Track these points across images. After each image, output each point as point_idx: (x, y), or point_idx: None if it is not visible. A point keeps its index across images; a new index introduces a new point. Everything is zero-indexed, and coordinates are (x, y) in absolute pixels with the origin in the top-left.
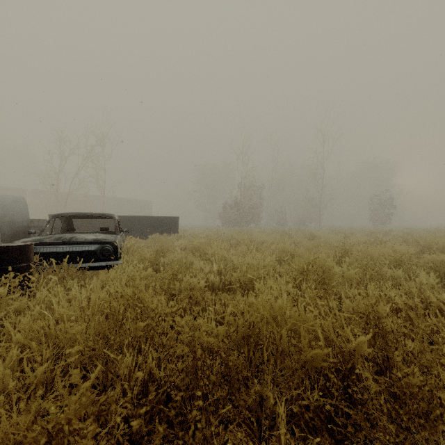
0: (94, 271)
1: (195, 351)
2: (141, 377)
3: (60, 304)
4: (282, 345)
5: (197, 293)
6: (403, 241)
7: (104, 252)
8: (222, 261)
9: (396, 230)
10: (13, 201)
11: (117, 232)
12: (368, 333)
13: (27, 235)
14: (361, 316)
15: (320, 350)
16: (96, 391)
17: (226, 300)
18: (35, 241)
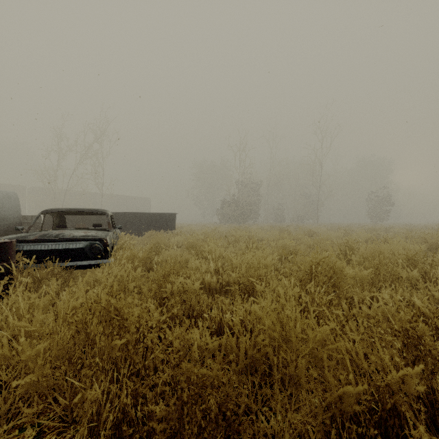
0: (83, 270)
1: (181, 387)
2: (112, 417)
3: (31, 311)
4: (299, 379)
5: (191, 296)
6: (407, 238)
7: (93, 249)
8: (219, 259)
9: (395, 227)
10: (4, 197)
11: (110, 229)
12: (407, 357)
13: (19, 232)
14: (397, 334)
15: (351, 388)
16: (62, 424)
17: (223, 306)
18: (18, 238)
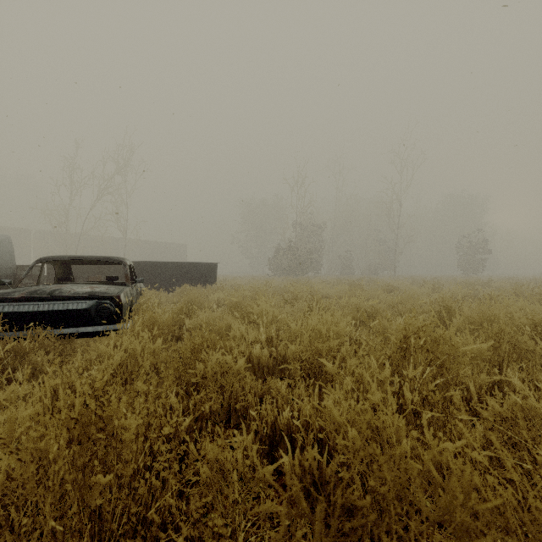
0: (89, 338)
1: None
2: None
3: None
4: None
5: (232, 380)
6: (516, 295)
7: (101, 311)
8: (272, 323)
9: (494, 280)
10: None
11: (128, 283)
12: None
13: (12, 286)
14: None
15: None
16: None
17: (279, 398)
18: None
